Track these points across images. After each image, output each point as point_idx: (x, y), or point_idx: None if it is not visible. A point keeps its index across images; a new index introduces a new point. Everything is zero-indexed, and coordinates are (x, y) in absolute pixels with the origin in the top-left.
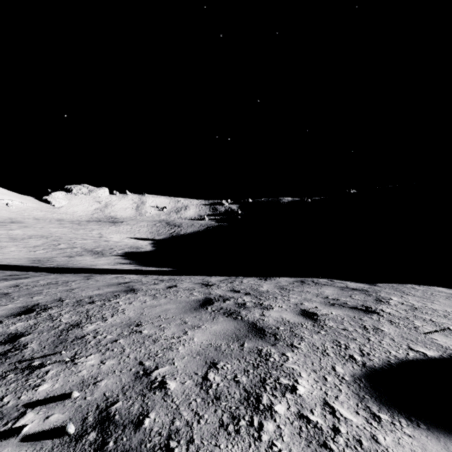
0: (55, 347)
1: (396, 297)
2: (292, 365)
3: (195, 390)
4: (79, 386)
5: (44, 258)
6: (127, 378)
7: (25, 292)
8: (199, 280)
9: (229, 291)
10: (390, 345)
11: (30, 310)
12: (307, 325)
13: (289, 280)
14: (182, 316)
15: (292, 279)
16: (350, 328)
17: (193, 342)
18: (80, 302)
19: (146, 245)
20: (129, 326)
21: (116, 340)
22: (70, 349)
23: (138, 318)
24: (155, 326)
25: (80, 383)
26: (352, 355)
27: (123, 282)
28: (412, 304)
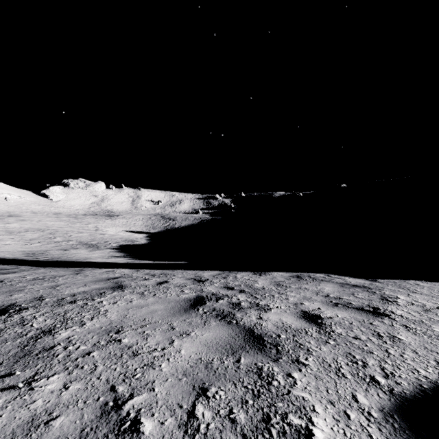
0: (15, 362)
1: (403, 296)
2: (301, 393)
3: (177, 437)
4: (25, 428)
5: (38, 251)
6: (91, 413)
7: (7, 288)
8: (191, 274)
9: (223, 288)
10: (415, 361)
11: (2, 311)
12: (312, 331)
13: (285, 275)
14: (170, 320)
15: (287, 274)
16: (363, 337)
17: (179, 356)
18: (61, 301)
19: (141, 238)
20: (108, 333)
21: (90, 352)
22: (32, 366)
23: (120, 322)
24: (137, 333)
25: (29, 421)
26: (373, 376)
27: (113, 278)
28: (423, 304)
